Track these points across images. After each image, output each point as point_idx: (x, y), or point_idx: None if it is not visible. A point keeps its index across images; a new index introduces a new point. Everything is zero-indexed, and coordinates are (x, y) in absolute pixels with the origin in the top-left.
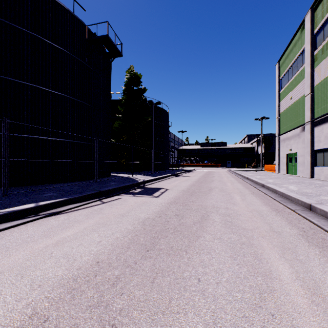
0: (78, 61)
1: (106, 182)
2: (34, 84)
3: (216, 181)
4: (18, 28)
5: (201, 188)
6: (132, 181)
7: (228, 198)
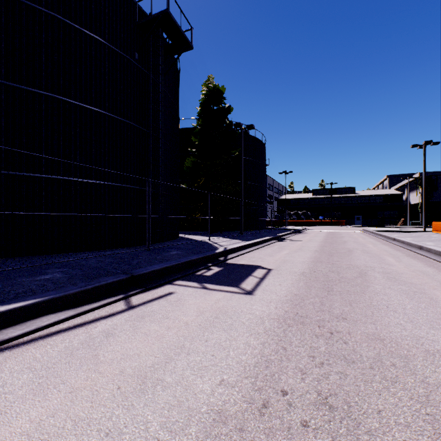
0: (123, 57)
1: (164, 250)
2: (51, 93)
3: (358, 251)
4: (26, 4)
5: (339, 270)
6: (208, 248)
7: (436, 309)
